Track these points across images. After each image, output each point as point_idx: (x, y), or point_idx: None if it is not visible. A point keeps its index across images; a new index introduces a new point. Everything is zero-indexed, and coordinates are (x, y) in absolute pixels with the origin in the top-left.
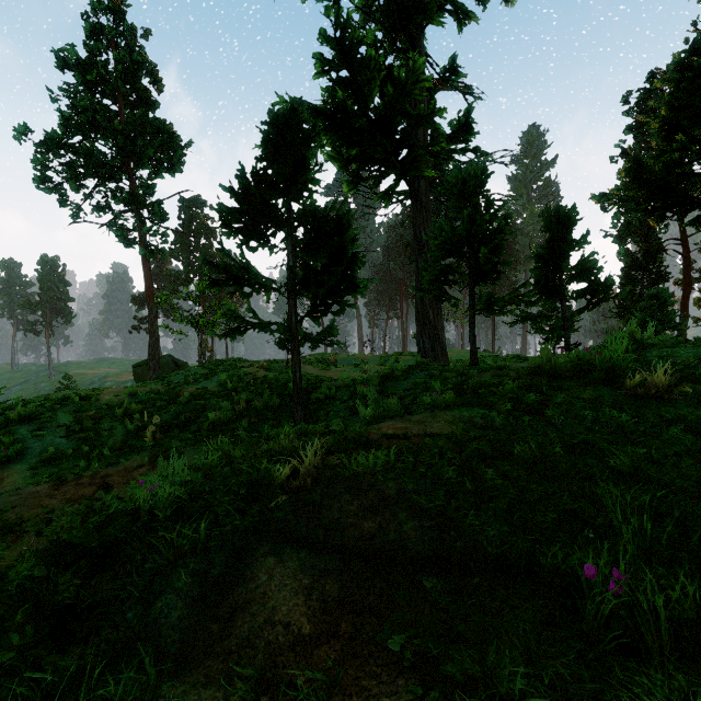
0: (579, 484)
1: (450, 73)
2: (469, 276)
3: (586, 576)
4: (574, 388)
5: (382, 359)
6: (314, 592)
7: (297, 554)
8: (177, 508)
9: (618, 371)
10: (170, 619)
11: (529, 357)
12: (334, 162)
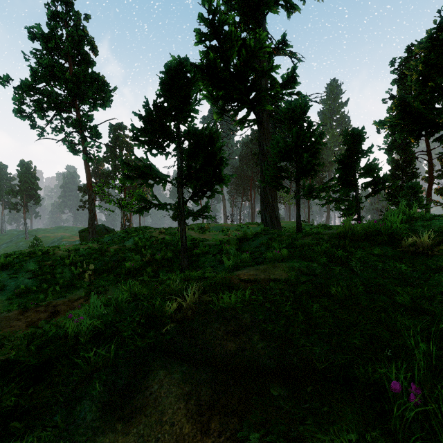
0: (377, 315)
1: (282, 45)
2: (296, 173)
3: (393, 390)
4: (367, 247)
5: (239, 227)
6: (192, 397)
7: (180, 368)
8: (96, 334)
9: (396, 236)
10: (86, 420)
11: (332, 226)
12: (208, 101)
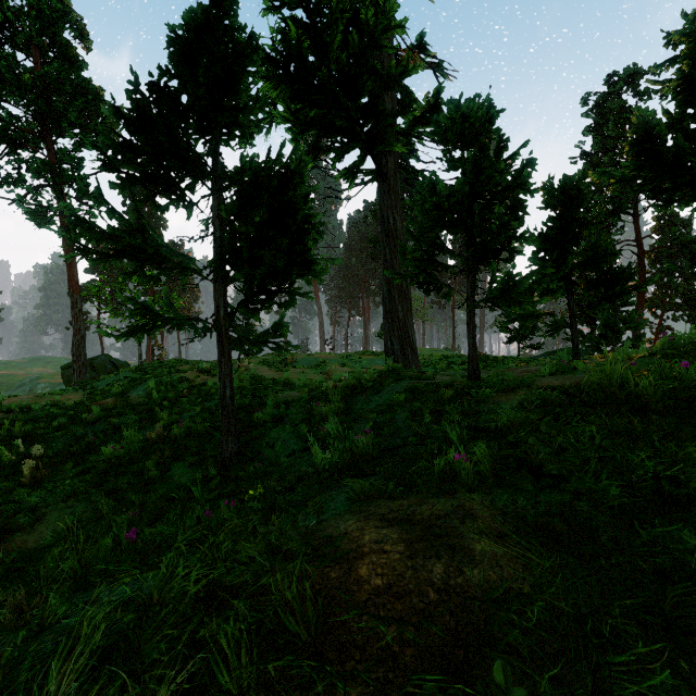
0: None
1: (419, 50)
2: (467, 255)
3: None
4: (692, 435)
5: (345, 359)
6: None
7: None
8: None
9: None
10: None
11: (498, 357)
12: (292, 141)
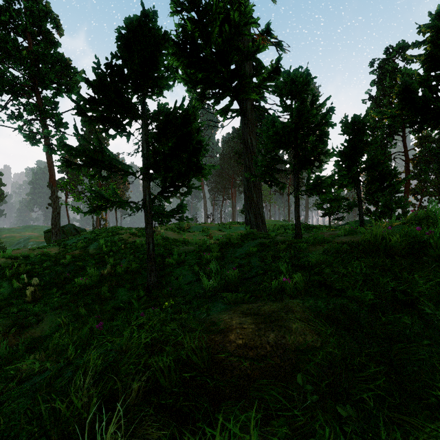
0: None
1: (266, 34)
2: (294, 164)
3: None
4: (419, 268)
5: (220, 227)
6: None
7: None
8: None
9: None
10: None
11: (316, 225)
12: (187, 91)
